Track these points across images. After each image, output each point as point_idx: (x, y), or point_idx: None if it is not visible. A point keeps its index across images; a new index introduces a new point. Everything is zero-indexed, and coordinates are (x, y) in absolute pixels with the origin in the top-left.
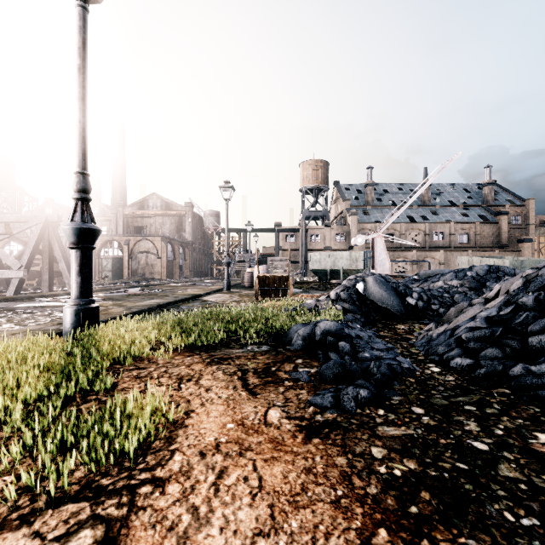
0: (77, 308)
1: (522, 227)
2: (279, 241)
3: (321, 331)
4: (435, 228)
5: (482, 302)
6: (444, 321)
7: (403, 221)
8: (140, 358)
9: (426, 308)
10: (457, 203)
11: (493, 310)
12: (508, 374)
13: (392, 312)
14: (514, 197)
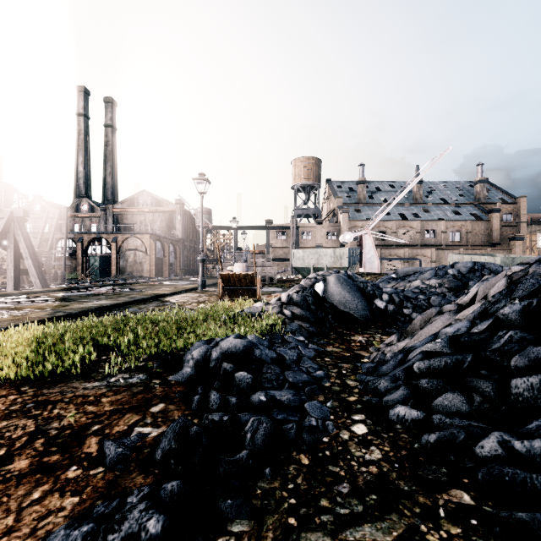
0: None
1: (514, 225)
2: (270, 239)
3: (221, 354)
4: (427, 226)
5: (454, 310)
6: (408, 333)
7: (394, 219)
8: None
9: (397, 313)
10: (449, 200)
11: (462, 325)
12: (474, 452)
13: (355, 318)
14: (506, 194)
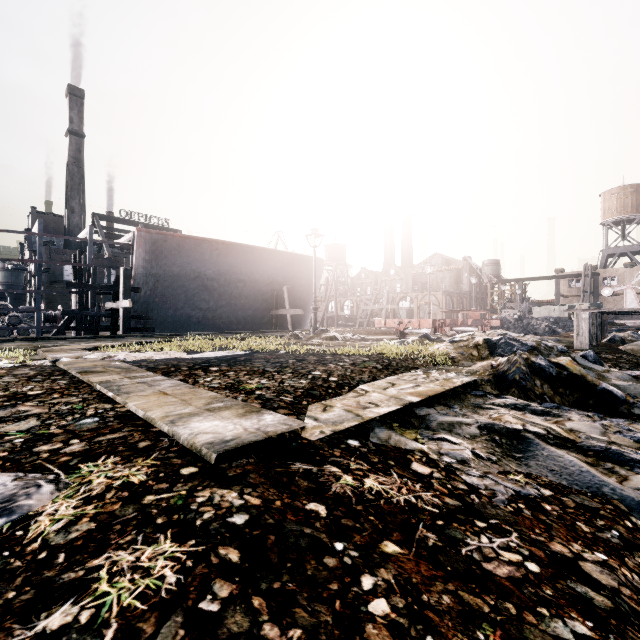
0: None
1: None
2: (560, 287)
3: None
4: None
5: None
6: None
7: None
8: None
9: None
10: None
11: None
12: None
13: None
14: None
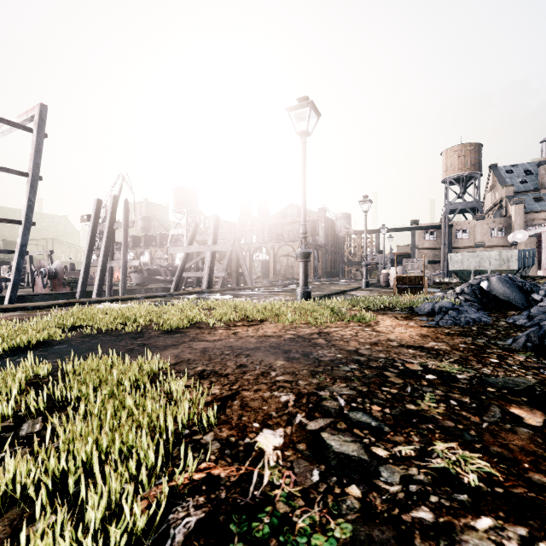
0: (304, 291)
1: None
2: (416, 240)
3: (439, 306)
4: None
5: None
6: None
7: None
8: (345, 311)
9: None
10: None
11: None
12: (540, 324)
13: (512, 305)
14: None
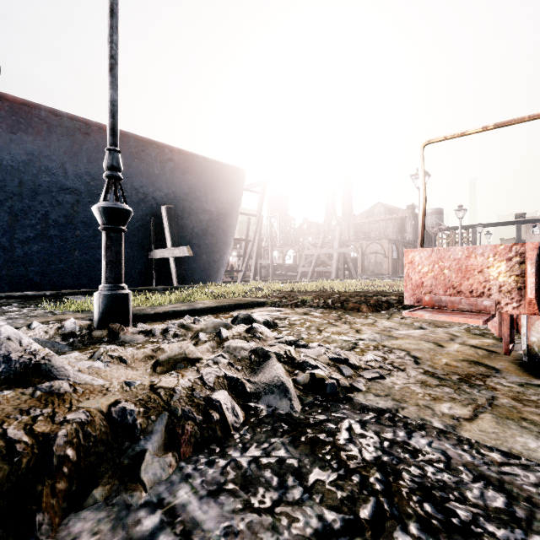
0: None
1: None
2: (522, 234)
3: None
4: None
5: None
6: None
7: None
8: None
9: None
10: None
11: None
12: None
13: None
14: None
